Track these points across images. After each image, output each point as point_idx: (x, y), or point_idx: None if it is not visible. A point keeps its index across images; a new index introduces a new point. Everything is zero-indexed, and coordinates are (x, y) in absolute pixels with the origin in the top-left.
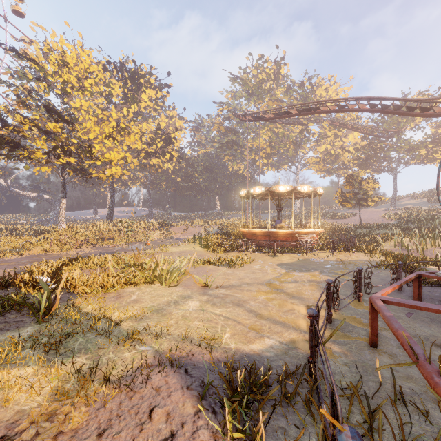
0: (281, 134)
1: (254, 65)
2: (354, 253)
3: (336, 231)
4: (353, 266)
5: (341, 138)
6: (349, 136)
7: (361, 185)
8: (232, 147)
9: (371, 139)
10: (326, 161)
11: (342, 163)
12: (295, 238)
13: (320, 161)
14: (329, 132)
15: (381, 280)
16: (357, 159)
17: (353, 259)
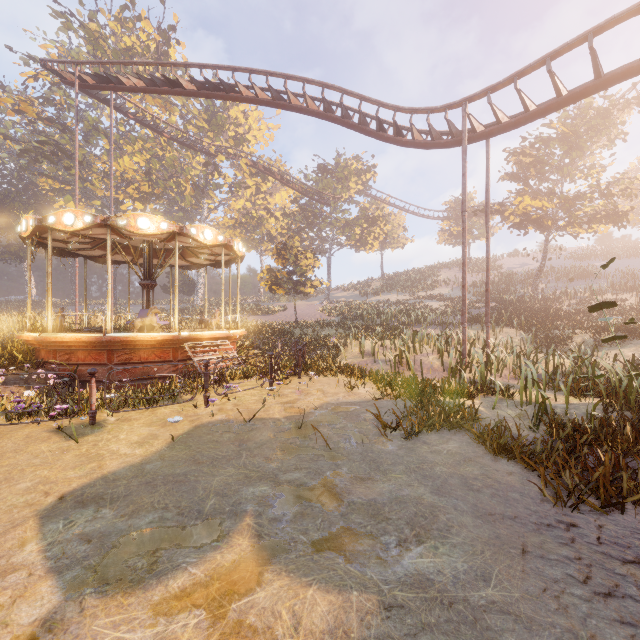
0: (170, 161)
1: (115, 14)
2: (312, 380)
3: (265, 333)
4: (340, 434)
5: (265, 196)
6: (275, 195)
7: (298, 260)
8: (59, 160)
9: (303, 204)
10: (246, 227)
11: (266, 233)
12: (183, 353)
13: (237, 224)
14: (250, 180)
15: (480, 514)
16: (287, 229)
17: (320, 400)
